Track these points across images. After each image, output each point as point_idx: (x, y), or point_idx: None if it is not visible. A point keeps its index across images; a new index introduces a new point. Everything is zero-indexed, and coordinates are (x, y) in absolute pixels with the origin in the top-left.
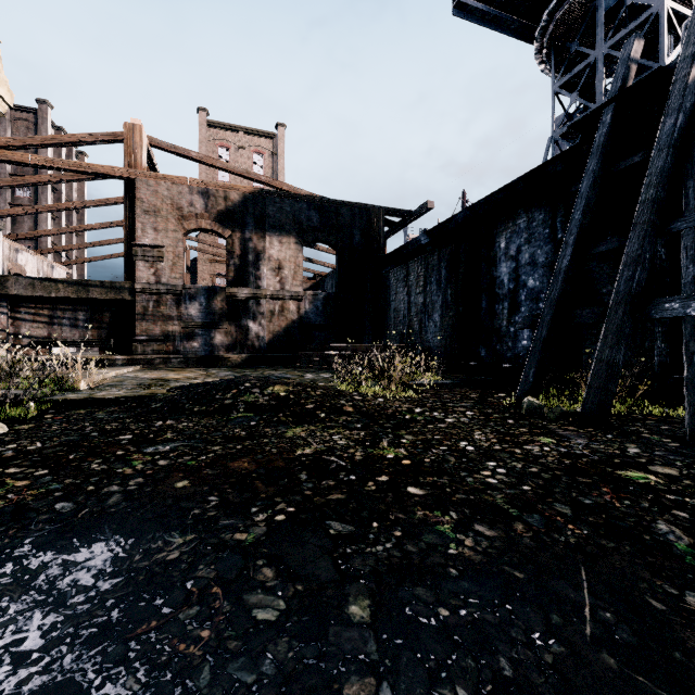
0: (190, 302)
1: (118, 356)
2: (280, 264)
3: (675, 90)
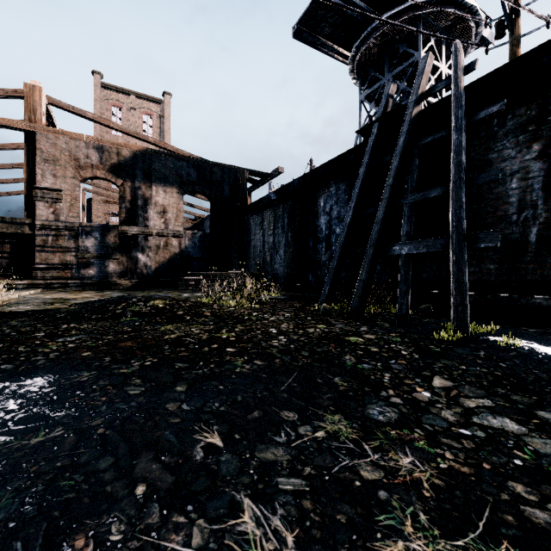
0: (86, 237)
1: (19, 281)
2: (165, 209)
3: (406, 121)
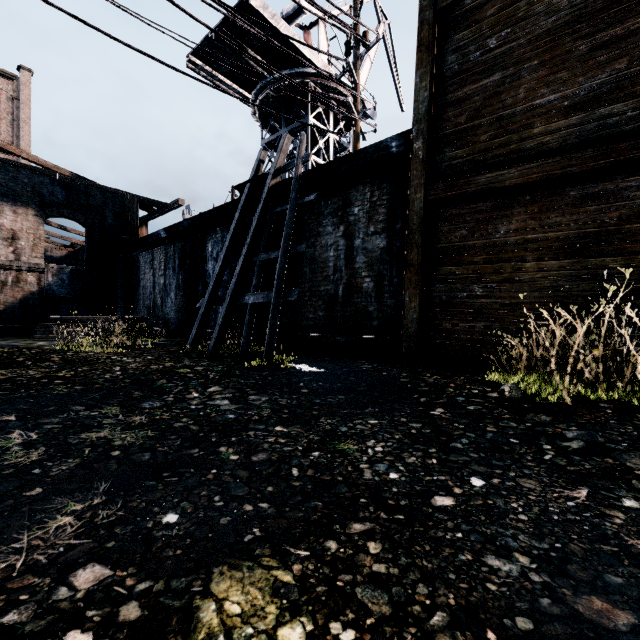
0: None
1: None
2: (15, 234)
3: (265, 189)
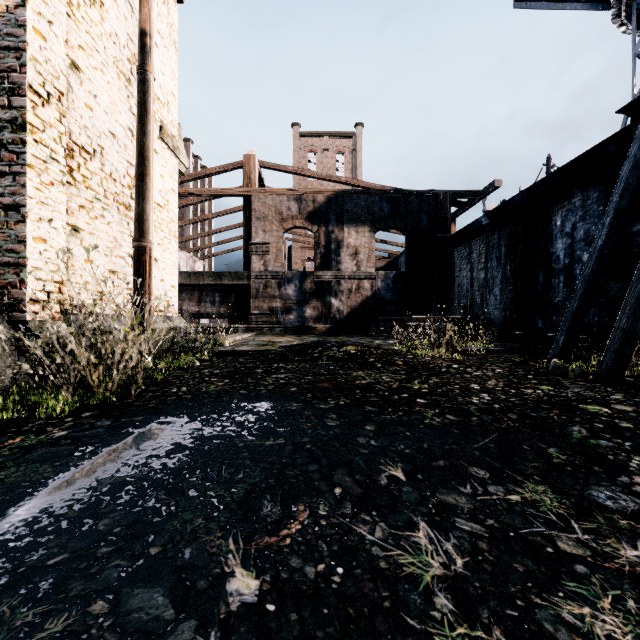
0: (288, 284)
1: (240, 326)
2: (356, 250)
3: None
